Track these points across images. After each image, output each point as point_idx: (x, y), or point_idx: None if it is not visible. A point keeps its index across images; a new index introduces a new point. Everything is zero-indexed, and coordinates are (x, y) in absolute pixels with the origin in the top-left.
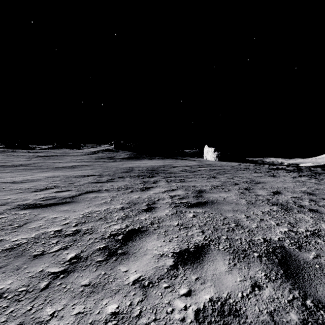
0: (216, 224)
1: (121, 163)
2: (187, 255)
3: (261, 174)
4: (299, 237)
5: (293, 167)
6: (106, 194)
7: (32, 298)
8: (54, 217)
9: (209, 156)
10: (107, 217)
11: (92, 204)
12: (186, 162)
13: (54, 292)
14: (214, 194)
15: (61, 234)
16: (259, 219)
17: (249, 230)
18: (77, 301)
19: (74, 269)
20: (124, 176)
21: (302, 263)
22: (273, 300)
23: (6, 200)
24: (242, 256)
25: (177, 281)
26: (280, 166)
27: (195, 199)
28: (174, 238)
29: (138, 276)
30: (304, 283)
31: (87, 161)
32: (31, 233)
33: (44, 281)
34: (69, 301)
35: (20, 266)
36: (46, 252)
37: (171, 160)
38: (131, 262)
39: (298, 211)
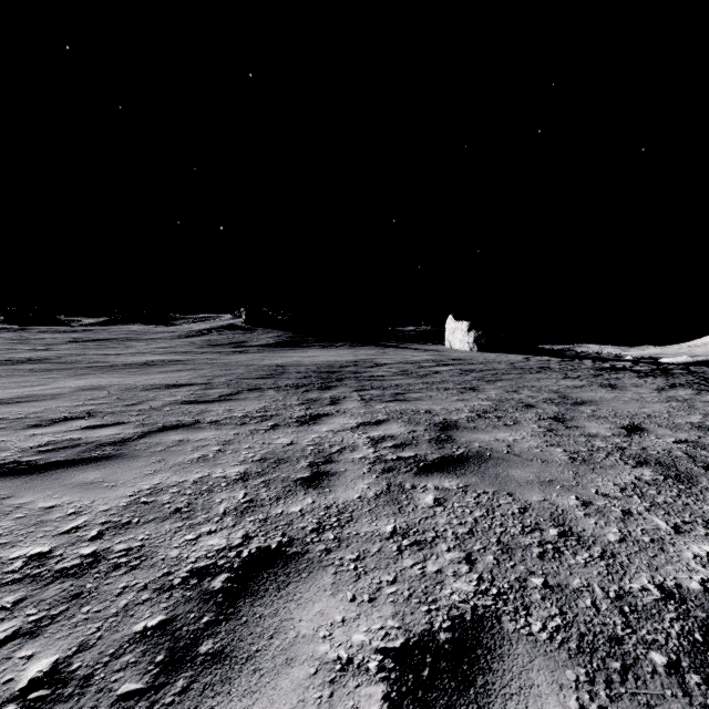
0: (503, 531)
1: (259, 357)
2: (430, 666)
3: (582, 383)
4: None
5: (649, 366)
6: (210, 433)
7: None
8: (48, 505)
9: (458, 341)
10: (196, 506)
11: (165, 463)
12: (406, 354)
13: None
14: (481, 433)
15: (42, 569)
16: (619, 512)
17: (603, 553)
18: None
19: None
20: (262, 386)
21: None
22: None
23: None
24: (616, 667)
25: None
26: (617, 362)
27: (435, 448)
28: (386, 588)
29: None
30: None
31: (181, 352)
32: None
33: None
34: None
35: None
36: None
37: (372, 350)
38: (238, 704)
39: None
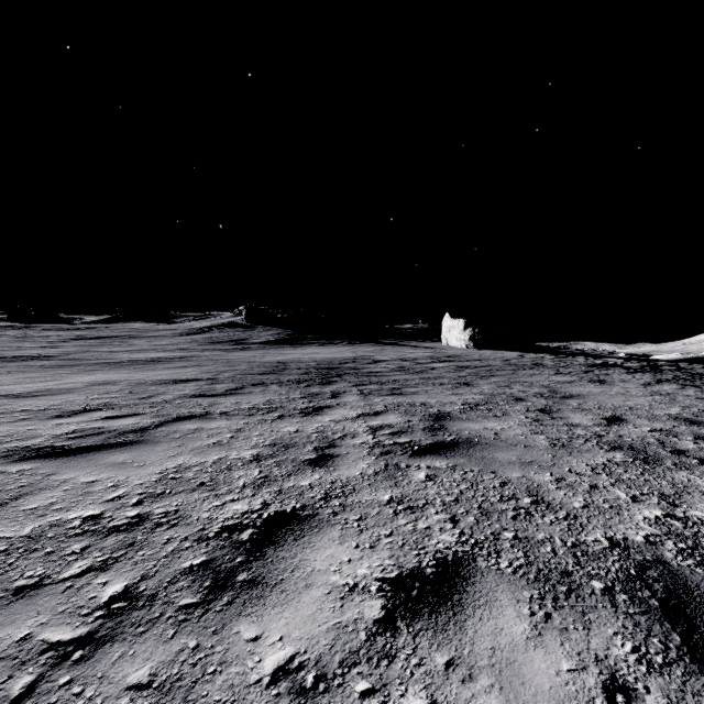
0: (484, 499)
1: (261, 354)
2: (418, 588)
3: (572, 378)
4: (696, 534)
5: (640, 363)
6: (221, 423)
7: None
8: (89, 480)
9: (455, 338)
10: (218, 481)
11: (185, 447)
12: (404, 351)
13: None
14: (472, 422)
15: (98, 526)
16: (586, 486)
17: (567, 516)
18: None
19: (116, 632)
20: (265, 382)
21: None
22: None
23: None
24: (563, 589)
25: (395, 671)
26: (610, 359)
27: (428, 435)
28: (384, 539)
29: (289, 655)
30: None
31: (184, 349)
32: (23, 525)
33: (27, 671)
34: None
35: None
36: (51, 580)
37: (370, 347)
38: (271, 611)
39: (675, 464)
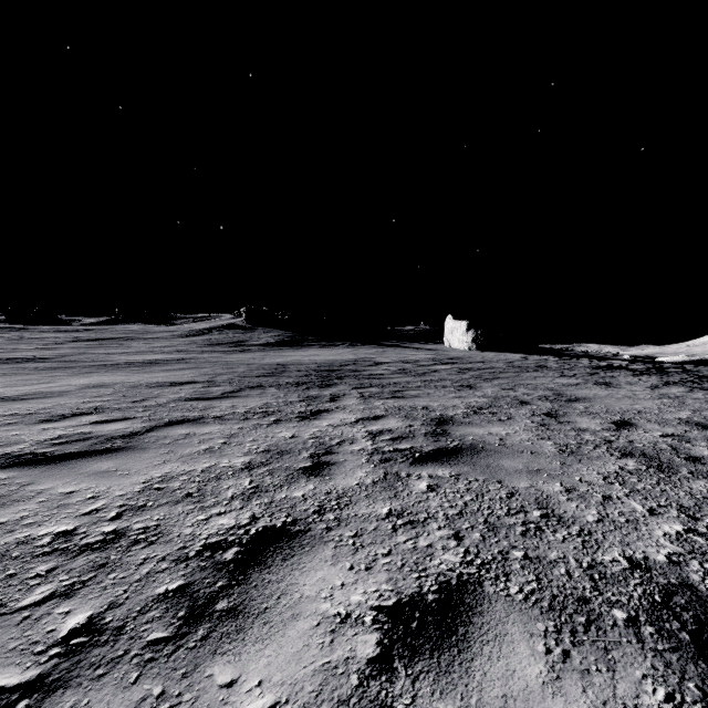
0: (490, 513)
1: (260, 356)
2: (418, 619)
3: (578, 381)
4: None
5: (646, 365)
6: (214, 427)
7: None
8: (67, 490)
9: (457, 340)
10: (205, 492)
11: (174, 454)
12: (406, 353)
13: None
14: (475, 427)
15: (69, 544)
16: (599, 497)
17: (581, 531)
18: None
19: (71, 675)
20: (263, 384)
21: None
22: None
23: None
24: (581, 620)
25: None
26: (614, 361)
27: (430, 440)
28: (381, 559)
29: (268, 706)
30: None
31: (183, 351)
32: None
33: None
34: None
35: None
36: (7, 608)
37: (372, 349)
38: (251, 648)
39: (691, 473)
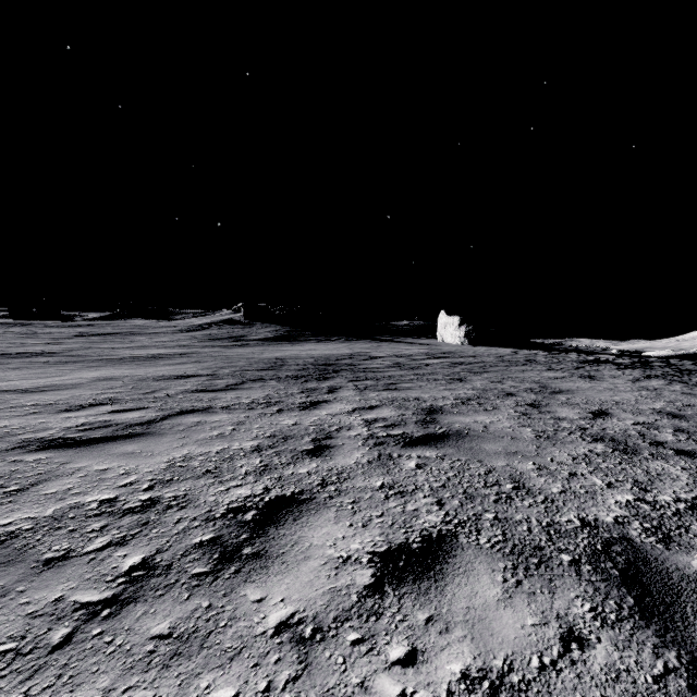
0: (469, 485)
1: (259, 350)
2: (404, 560)
3: (564, 374)
4: (661, 515)
5: (632, 359)
6: (223, 416)
7: (28, 672)
8: (102, 468)
9: (450, 335)
10: (222, 469)
11: (190, 439)
12: (400, 348)
13: (84, 654)
14: (462, 416)
15: (114, 508)
16: (566, 473)
17: (545, 500)
18: (138, 679)
19: (138, 595)
20: (264, 377)
21: (677, 579)
22: (619, 677)
23: (0, 431)
24: (534, 561)
25: (382, 625)
26: (602, 356)
27: (420, 427)
28: (375, 519)
29: (290, 613)
30: (687, 631)
31: (184, 346)
32: (45, 507)
33: (63, 625)
34: (117, 680)
35: (8, 588)
36: (76, 553)
37: (367, 344)
38: (274, 578)
39: (652, 455)
